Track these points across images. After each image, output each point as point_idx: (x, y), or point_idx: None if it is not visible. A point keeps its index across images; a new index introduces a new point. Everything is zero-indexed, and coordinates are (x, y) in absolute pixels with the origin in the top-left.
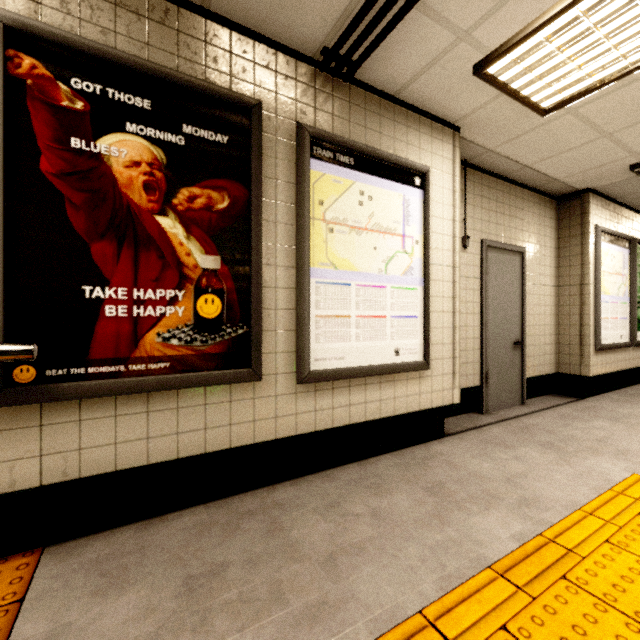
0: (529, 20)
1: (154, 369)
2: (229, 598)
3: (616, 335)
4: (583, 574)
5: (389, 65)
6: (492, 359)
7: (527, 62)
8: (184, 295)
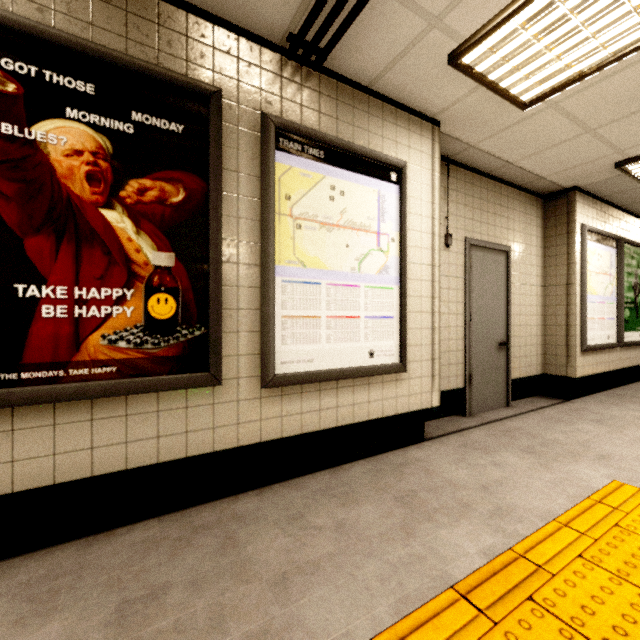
0: (502, 5)
1: (99, 374)
2: (163, 627)
3: (603, 336)
4: (551, 594)
5: (360, 53)
6: (476, 360)
7: (503, 51)
8: (133, 294)
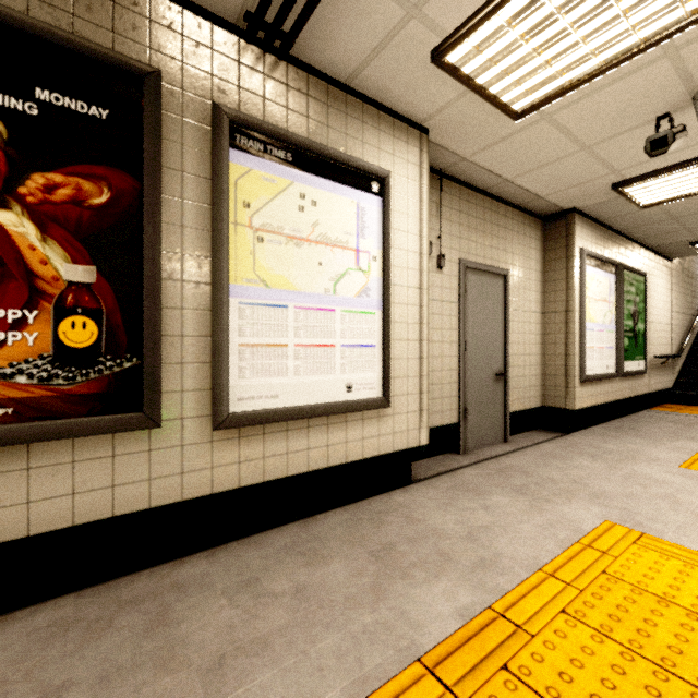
0: None
1: None
2: None
3: (602, 365)
4: (528, 660)
5: (332, 43)
6: (471, 393)
7: (490, 51)
8: (38, 317)
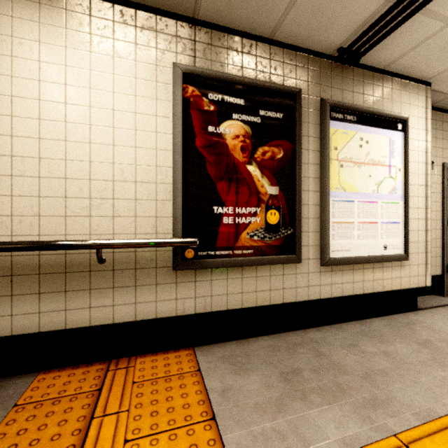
0: None
1: (245, 253)
2: (312, 387)
3: None
4: None
5: (385, 50)
6: None
7: None
8: (260, 210)
